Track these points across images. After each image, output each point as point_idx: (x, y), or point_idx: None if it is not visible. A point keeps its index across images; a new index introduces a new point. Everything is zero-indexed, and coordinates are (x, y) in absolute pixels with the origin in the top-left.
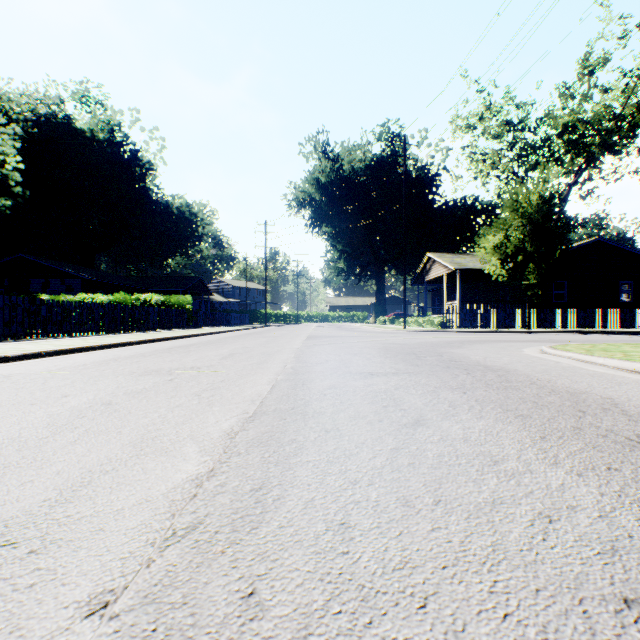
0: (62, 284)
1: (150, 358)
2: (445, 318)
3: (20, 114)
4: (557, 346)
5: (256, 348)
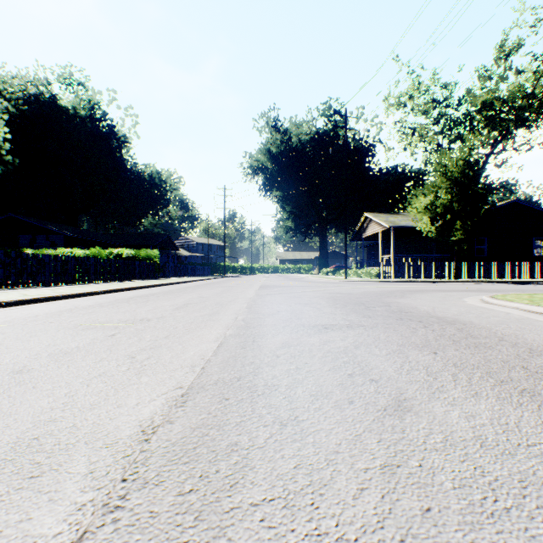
0: (47, 240)
1: (106, 308)
2: (381, 270)
3: (13, 94)
4: (497, 296)
5: (211, 298)
